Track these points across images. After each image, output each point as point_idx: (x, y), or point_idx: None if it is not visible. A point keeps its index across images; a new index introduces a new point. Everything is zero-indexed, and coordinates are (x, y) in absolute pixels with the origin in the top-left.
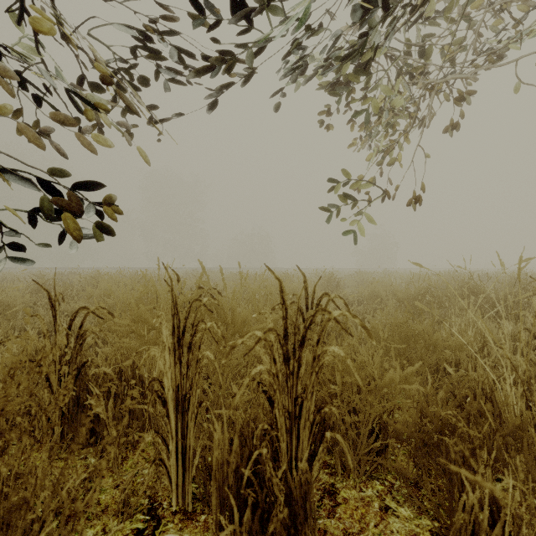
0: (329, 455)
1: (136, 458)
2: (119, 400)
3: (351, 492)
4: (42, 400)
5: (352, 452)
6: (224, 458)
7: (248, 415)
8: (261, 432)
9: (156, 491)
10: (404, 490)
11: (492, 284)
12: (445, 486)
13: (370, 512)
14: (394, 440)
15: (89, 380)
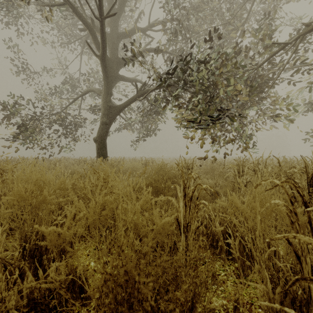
0: None
1: None
2: None
3: None
4: None
5: None
6: None
7: None
8: None
9: None
10: None
11: None
12: None
13: None
14: None
15: None
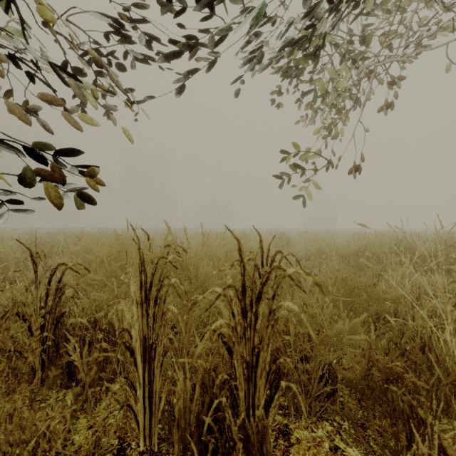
0: (283, 396)
1: (109, 400)
2: (93, 347)
3: (303, 432)
4: (24, 347)
5: (303, 395)
6: (187, 406)
7: (209, 364)
8: (221, 380)
9: (125, 431)
10: (352, 430)
11: (420, 242)
12: (391, 430)
13: (321, 453)
14: (342, 386)
15: (67, 329)
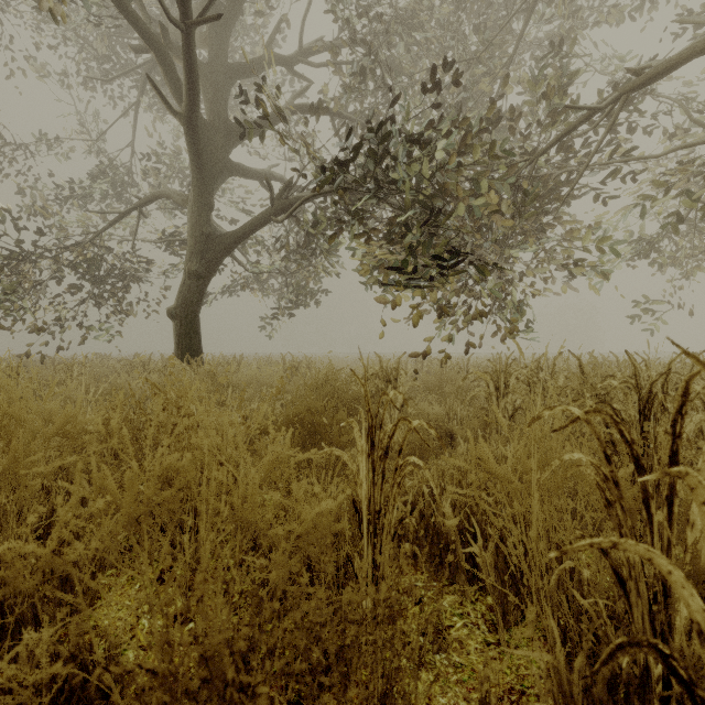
0: None
1: None
2: None
3: None
4: None
5: None
6: None
7: None
8: None
9: None
10: None
11: None
12: None
13: None
14: None
15: None
